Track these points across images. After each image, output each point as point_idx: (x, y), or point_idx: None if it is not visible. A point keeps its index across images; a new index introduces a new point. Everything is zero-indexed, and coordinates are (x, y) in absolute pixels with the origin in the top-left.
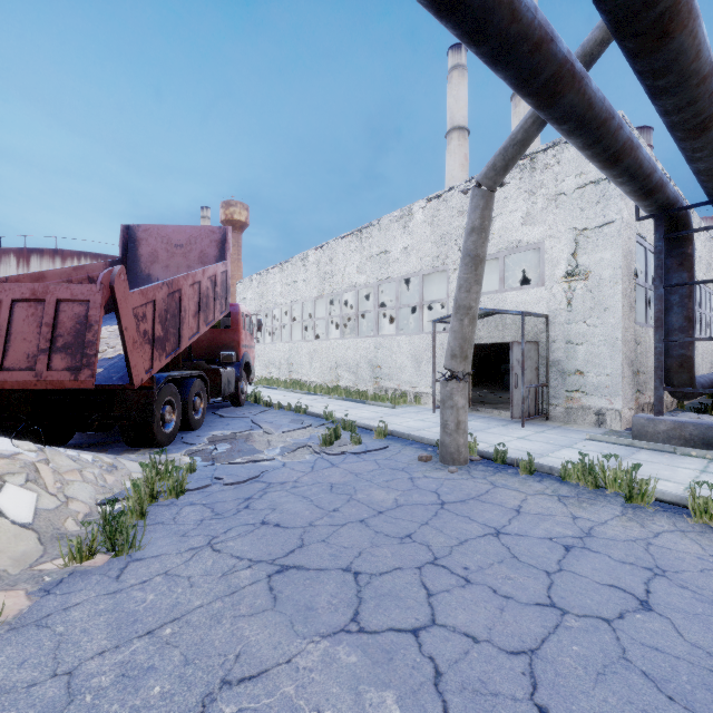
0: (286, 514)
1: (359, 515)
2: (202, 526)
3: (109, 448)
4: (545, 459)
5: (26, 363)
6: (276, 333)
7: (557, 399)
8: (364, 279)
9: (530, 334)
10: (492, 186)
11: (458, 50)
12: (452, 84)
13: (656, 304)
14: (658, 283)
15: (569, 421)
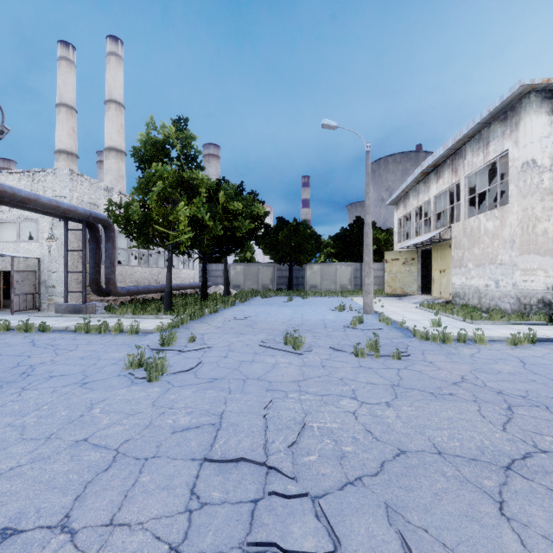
0: None
1: None
2: None
3: None
4: None
5: None
6: None
7: (45, 300)
8: None
9: (33, 267)
10: None
11: (66, 47)
12: (61, 69)
13: (65, 257)
14: (66, 249)
15: (50, 310)
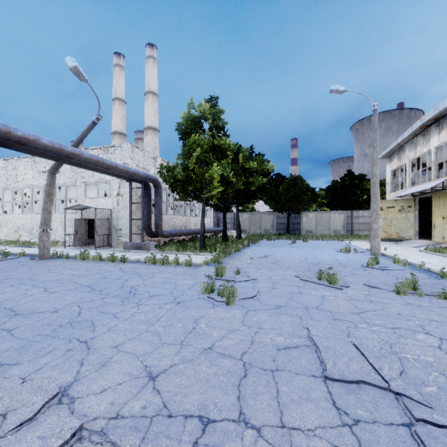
0: None
1: None
2: None
3: None
4: None
5: None
6: None
7: (115, 239)
8: (36, 183)
9: (107, 215)
10: (54, 173)
11: (119, 56)
12: (116, 73)
13: (130, 208)
14: (130, 202)
15: (118, 247)
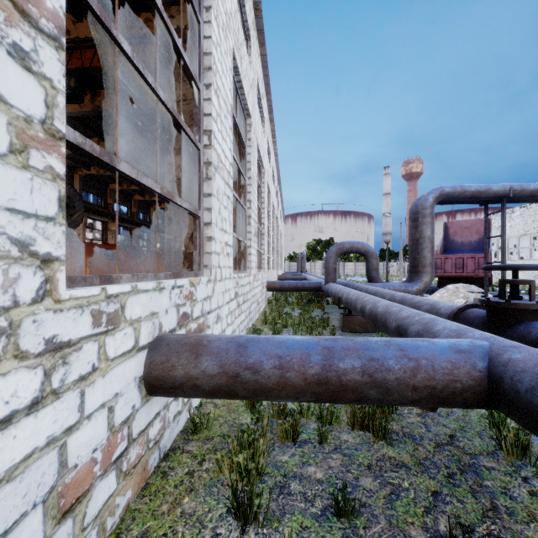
0: None
1: None
2: None
3: None
4: None
5: (471, 271)
6: None
7: None
8: None
9: None
10: None
11: None
12: None
13: None
14: None
15: None
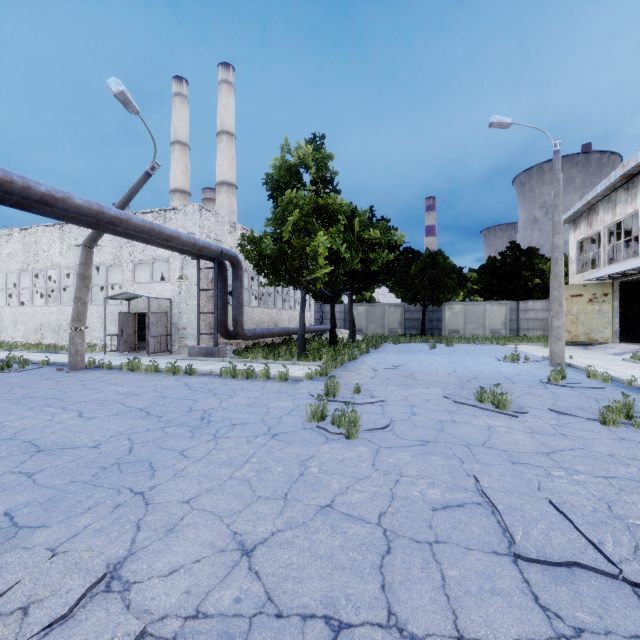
0: None
1: None
2: None
3: None
4: None
5: None
6: None
7: (176, 342)
8: (65, 262)
9: (164, 308)
10: (91, 246)
11: (180, 82)
12: (176, 106)
13: (198, 297)
14: (198, 288)
15: (180, 353)
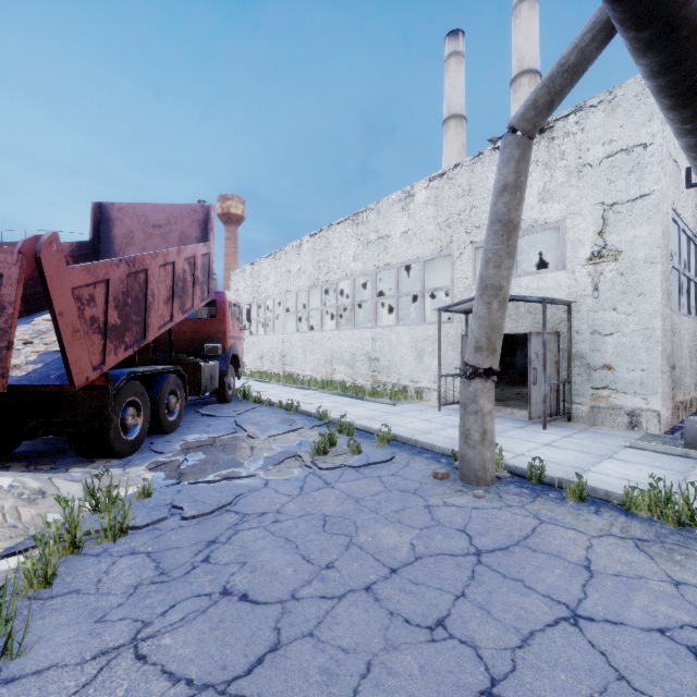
0: (260, 573)
1: (363, 576)
2: (133, 599)
3: (60, 458)
4: (589, 476)
5: None
6: (270, 325)
7: (581, 397)
8: (361, 266)
9: (549, 324)
10: (531, 131)
11: (455, 37)
12: (450, 71)
13: None
14: None
15: (596, 422)
